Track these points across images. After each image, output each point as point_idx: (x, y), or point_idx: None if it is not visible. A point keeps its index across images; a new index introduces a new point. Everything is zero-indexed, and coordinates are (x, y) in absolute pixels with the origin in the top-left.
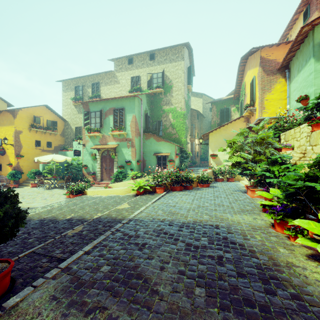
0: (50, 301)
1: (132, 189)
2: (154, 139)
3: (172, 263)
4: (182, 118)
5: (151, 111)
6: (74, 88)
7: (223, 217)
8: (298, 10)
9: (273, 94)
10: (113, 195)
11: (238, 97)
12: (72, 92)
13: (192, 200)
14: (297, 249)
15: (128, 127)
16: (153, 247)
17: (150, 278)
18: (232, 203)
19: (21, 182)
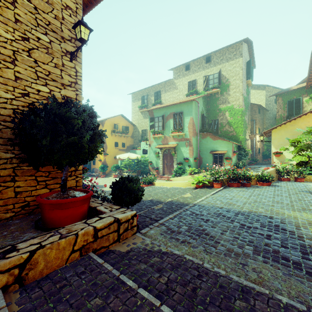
0: (160, 235)
1: (192, 183)
2: (210, 138)
3: (229, 232)
4: (240, 115)
5: (207, 111)
6: (140, 98)
7: (279, 212)
8: None
9: None
10: (176, 187)
11: None
12: (139, 102)
13: (249, 196)
14: None
15: (186, 128)
16: (215, 222)
17: (214, 236)
18: (294, 202)
19: (107, 173)
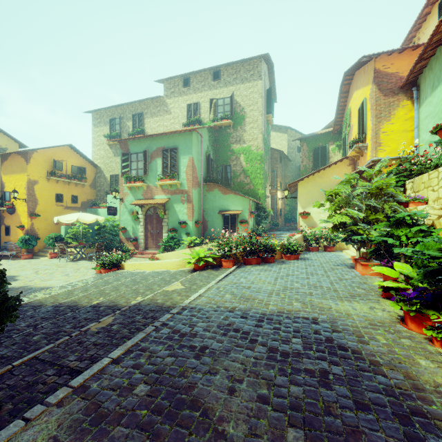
0: None
1: (187, 261)
2: (219, 191)
3: (248, 381)
4: (258, 162)
5: (215, 151)
6: (108, 122)
7: (323, 306)
8: (431, 0)
9: (394, 123)
10: (161, 270)
11: (340, 130)
12: (106, 127)
13: (275, 278)
14: None
15: (183, 174)
16: (218, 353)
17: (213, 408)
18: (335, 284)
19: (37, 251)
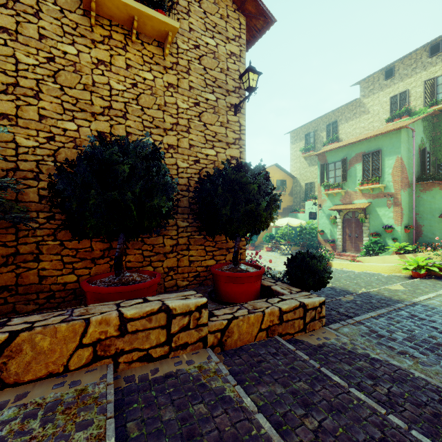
0: (361, 336)
1: (402, 268)
2: (440, 190)
3: None
4: None
5: (433, 141)
6: (303, 137)
7: None
8: None
9: None
10: (371, 272)
11: None
12: (302, 142)
13: None
14: None
15: (388, 176)
16: None
17: None
18: None
19: (256, 245)
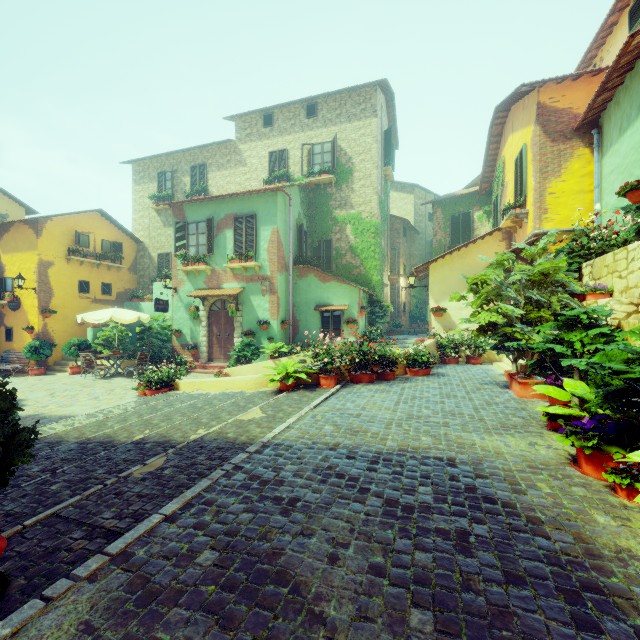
0: (78, 637)
1: (270, 379)
2: (315, 278)
3: (356, 546)
4: (372, 235)
5: (310, 220)
6: (155, 177)
7: (463, 441)
8: (619, 5)
9: (566, 181)
10: (232, 392)
11: (489, 190)
12: (153, 185)
13: (396, 402)
14: (635, 516)
15: (264, 252)
16: (314, 507)
17: (307, 582)
18: (481, 410)
19: (52, 364)
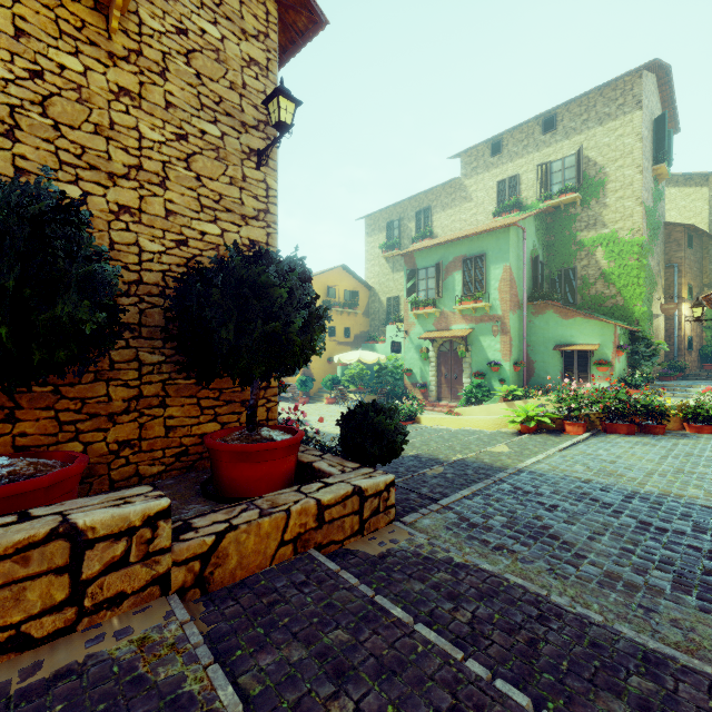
0: (446, 530)
1: (509, 420)
2: (555, 314)
3: (610, 537)
4: (635, 256)
5: (547, 248)
6: (384, 227)
7: None
8: None
9: None
10: (471, 429)
11: None
12: (382, 235)
13: (662, 456)
14: None
15: (494, 292)
16: (572, 512)
17: (572, 543)
18: None
19: (312, 395)
